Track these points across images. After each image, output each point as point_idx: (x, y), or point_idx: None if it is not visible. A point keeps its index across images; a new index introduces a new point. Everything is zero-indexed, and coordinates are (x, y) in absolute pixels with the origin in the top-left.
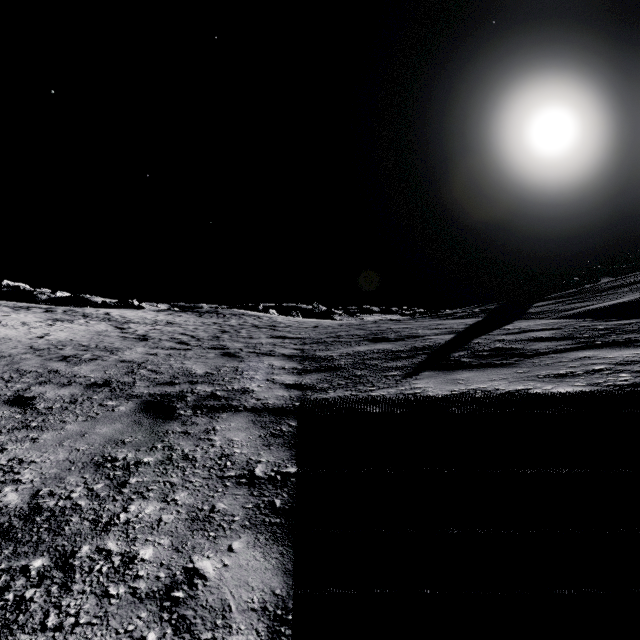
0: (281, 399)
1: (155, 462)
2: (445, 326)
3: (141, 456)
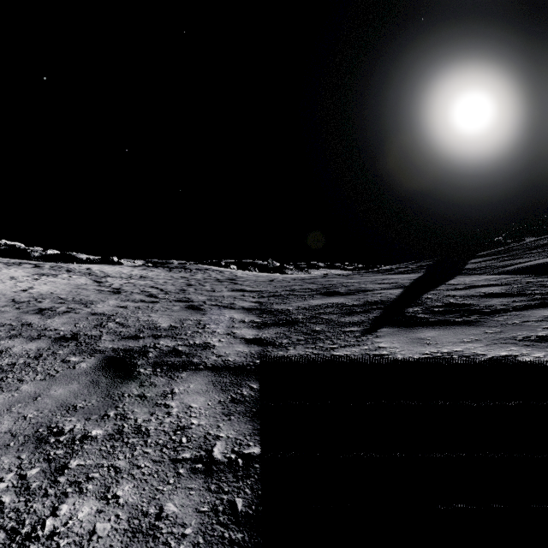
0: (241, 356)
1: (103, 436)
2: (391, 281)
3: (90, 427)
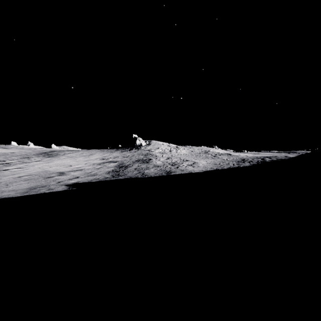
0: None
1: None
2: None
3: None
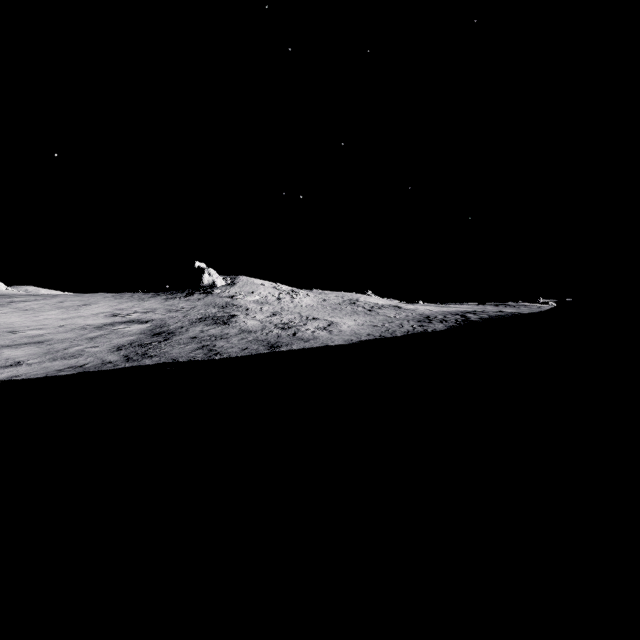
0: None
1: None
2: None
3: None
